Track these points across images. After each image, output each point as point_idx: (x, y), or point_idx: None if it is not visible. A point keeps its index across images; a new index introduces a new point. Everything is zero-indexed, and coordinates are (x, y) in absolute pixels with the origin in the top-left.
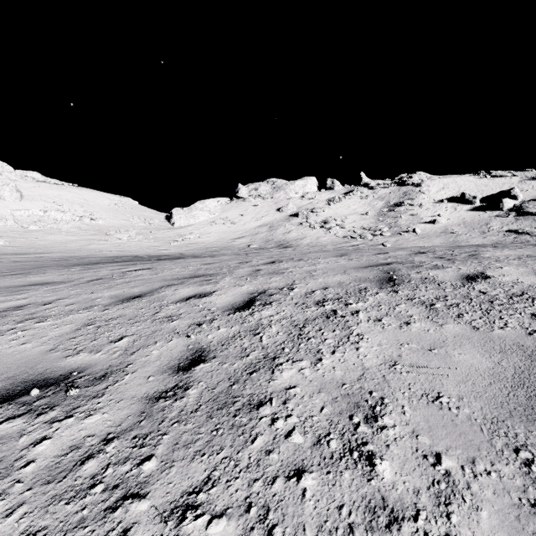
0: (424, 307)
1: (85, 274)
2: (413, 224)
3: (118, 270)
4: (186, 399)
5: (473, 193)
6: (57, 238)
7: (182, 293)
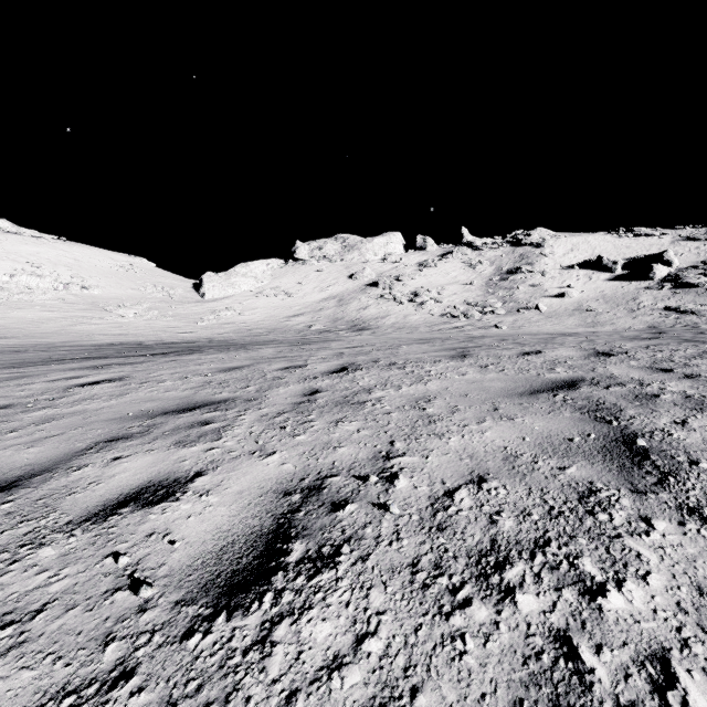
0: None
1: None
2: (535, 297)
3: (64, 381)
4: None
5: (612, 256)
6: (26, 314)
7: (117, 477)
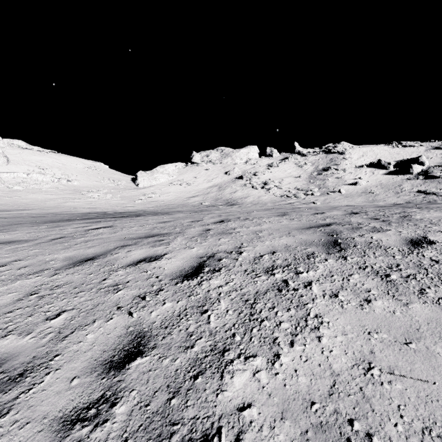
0: (379, 279)
1: (51, 232)
2: (338, 185)
3: (82, 227)
4: (109, 424)
5: (387, 159)
6: (38, 196)
7: (133, 255)
